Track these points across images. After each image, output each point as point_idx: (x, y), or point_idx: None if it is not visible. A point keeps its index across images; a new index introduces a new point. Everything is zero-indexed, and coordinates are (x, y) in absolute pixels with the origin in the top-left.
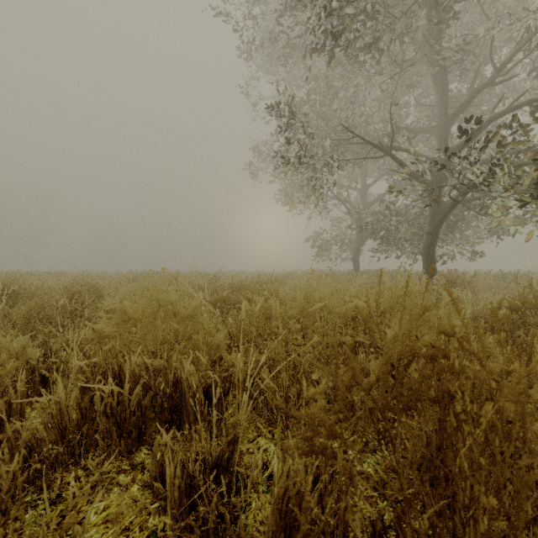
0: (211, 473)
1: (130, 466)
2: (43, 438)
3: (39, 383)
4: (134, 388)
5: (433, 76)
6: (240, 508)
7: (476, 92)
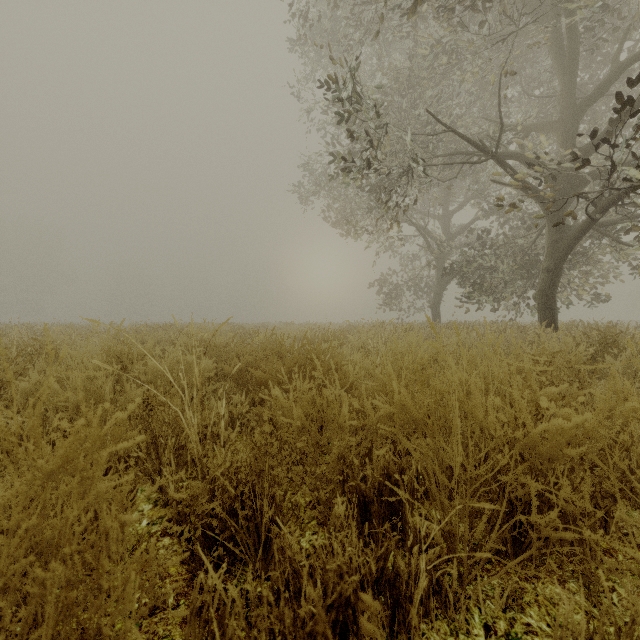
0: None
1: None
2: None
3: None
4: None
5: (554, 48)
6: None
7: (620, 66)
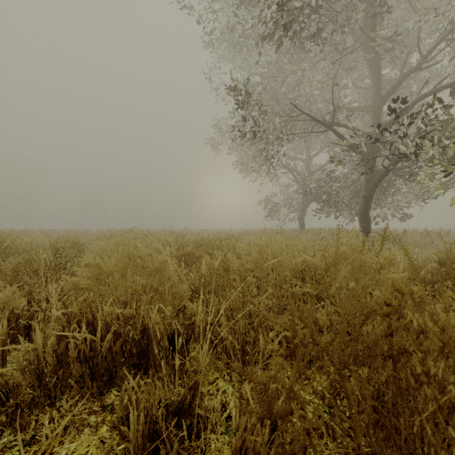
0: (173, 417)
1: (101, 408)
2: (19, 383)
3: (23, 329)
4: (106, 335)
5: (368, 62)
6: (201, 449)
7: (405, 75)
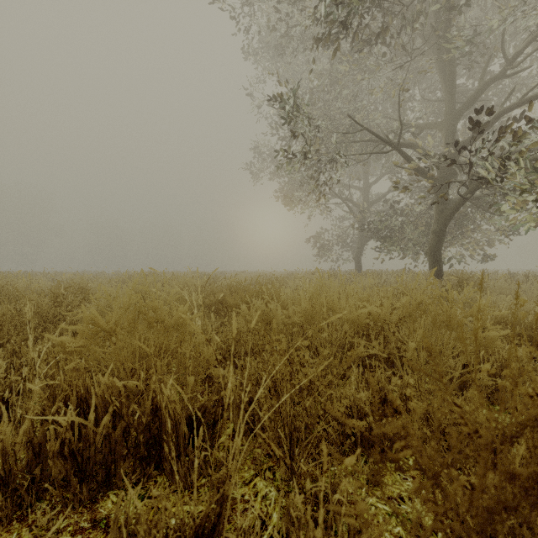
0: None
1: (91, 523)
2: None
3: None
4: (103, 416)
5: (439, 68)
6: None
7: (485, 84)
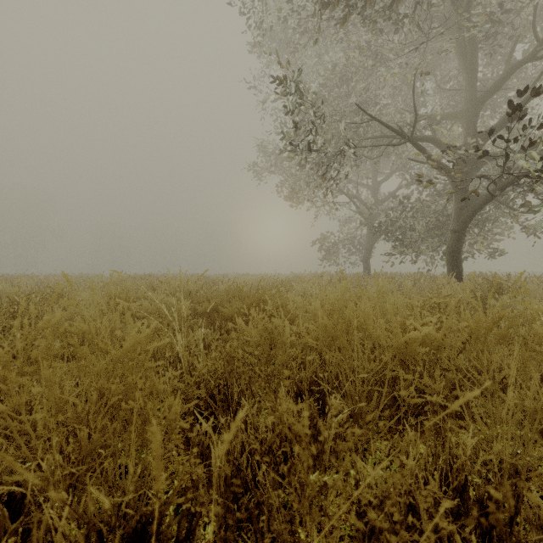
0: None
1: None
2: None
3: None
4: None
5: (459, 52)
6: None
7: (511, 68)
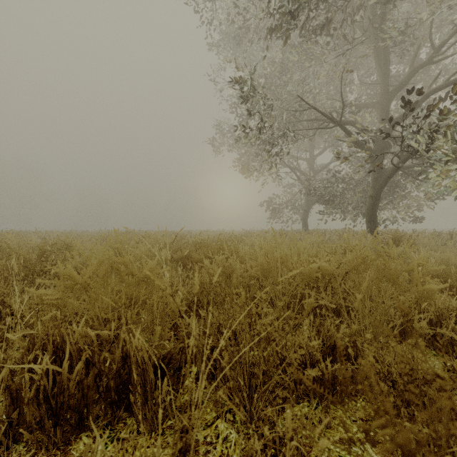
0: None
1: None
2: None
3: None
4: (78, 362)
5: (375, 56)
6: None
7: (415, 69)
